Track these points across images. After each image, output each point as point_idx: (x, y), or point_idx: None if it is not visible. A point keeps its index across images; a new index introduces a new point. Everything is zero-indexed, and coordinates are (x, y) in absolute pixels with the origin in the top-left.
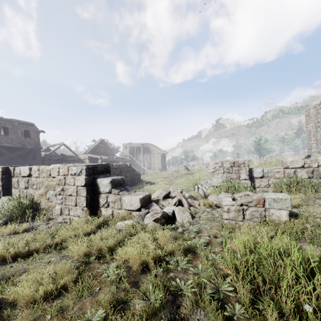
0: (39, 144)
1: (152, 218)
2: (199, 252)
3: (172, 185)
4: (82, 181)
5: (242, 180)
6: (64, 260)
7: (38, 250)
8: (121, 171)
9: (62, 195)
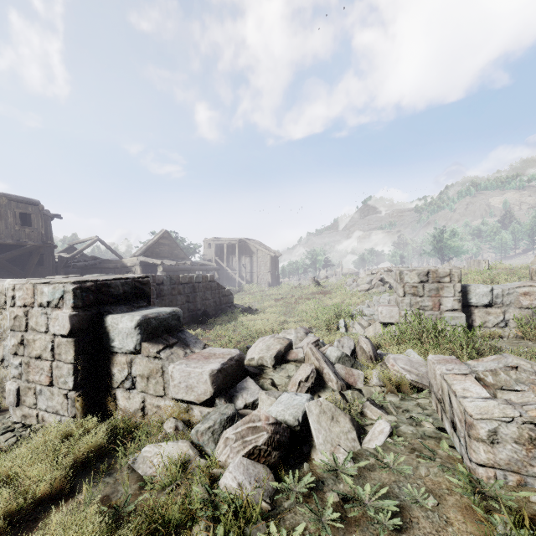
0: (51, 239)
1: (240, 449)
2: None
3: (292, 315)
4: (63, 324)
5: (445, 312)
6: None
7: None
8: (194, 288)
9: (22, 356)
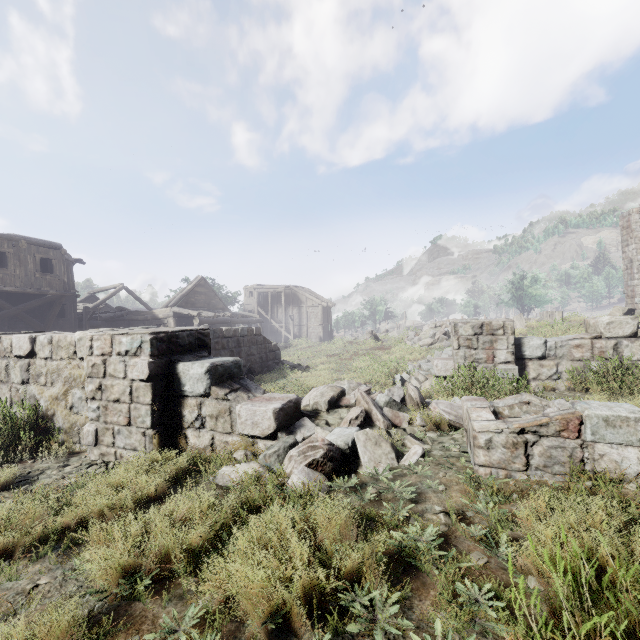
0: (73, 287)
1: (302, 460)
2: (429, 569)
3: (346, 372)
4: (142, 370)
5: (499, 365)
6: (71, 585)
7: (13, 550)
8: (238, 342)
9: (100, 400)
